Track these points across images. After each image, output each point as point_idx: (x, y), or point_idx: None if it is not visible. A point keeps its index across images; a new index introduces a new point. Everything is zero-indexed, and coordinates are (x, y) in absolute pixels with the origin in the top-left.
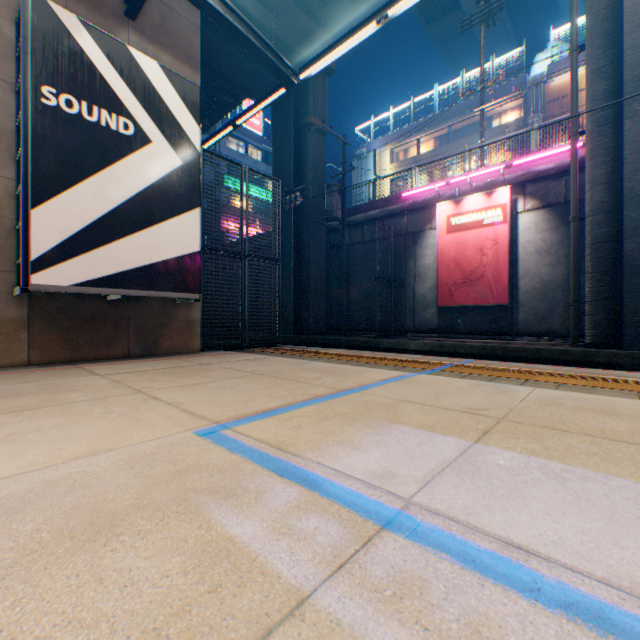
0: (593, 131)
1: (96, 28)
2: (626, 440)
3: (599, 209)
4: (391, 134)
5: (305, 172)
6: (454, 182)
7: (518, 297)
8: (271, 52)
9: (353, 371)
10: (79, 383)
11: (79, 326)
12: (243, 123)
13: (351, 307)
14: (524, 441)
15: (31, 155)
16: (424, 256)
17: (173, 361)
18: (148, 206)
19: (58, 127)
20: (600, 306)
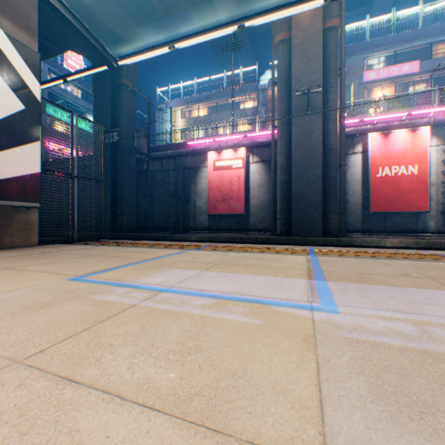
0: (280, 127)
1: None
2: (257, 266)
3: (283, 167)
4: (182, 99)
5: (120, 117)
6: (218, 140)
7: (250, 209)
8: (98, 42)
9: (154, 251)
10: None
11: None
12: (73, 80)
13: (154, 213)
14: (222, 269)
15: None
16: (201, 183)
17: (19, 252)
18: None
19: None
20: (283, 215)
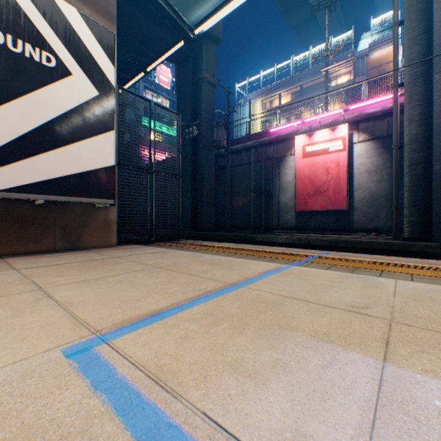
0: (410, 82)
1: None
2: None
3: (415, 139)
4: (261, 90)
5: (200, 113)
6: (307, 121)
7: (353, 204)
8: (172, 10)
9: (237, 263)
10: None
11: (9, 226)
12: (152, 70)
13: (233, 211)
14: (437, 358)
15: None
16: (286, 174)
17: (89, 254)
18: (68, 127)
19: None
20: (415, 210)
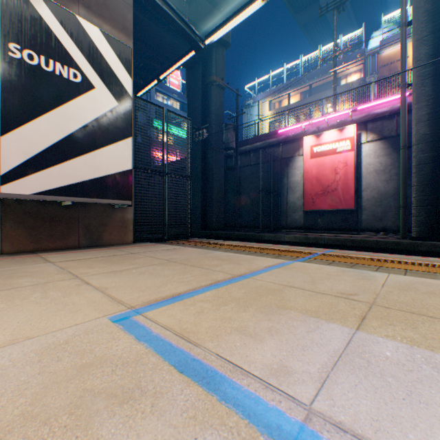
0: (418, 83)
1: (52, 1)
2: None
3: (422, 139)
4: (270, 90)
5: (209, 115)
6: (315, 122)
7: (362, 204)
8: (184, 23)
9: (245, 259)
10: (32, 269)
11: (40, 225)
12: (164, 78)
13: (242, 211)
14: (400, 328)
15: (0, 95)
16: (294, 175)
17: (110, 251)
18: (92, 135)
19: (22, 74)
20: (423, 210)
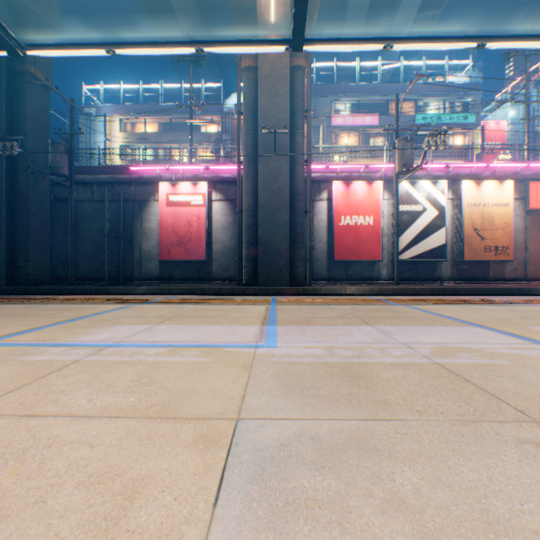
0: (247, 164)
1: None
2: (215, 317)
3: (250, 209)
4: (122, 106)
5: (24, 119)
6: (173, 169)
7: (213, 255)
8: None
9: (88, 307)
10: None
11: None
12: None
13: (81, 258)
14: (177, 322)
15: None
16: (150, 220)
17: None
18: None
19: None
20: (250, 263)
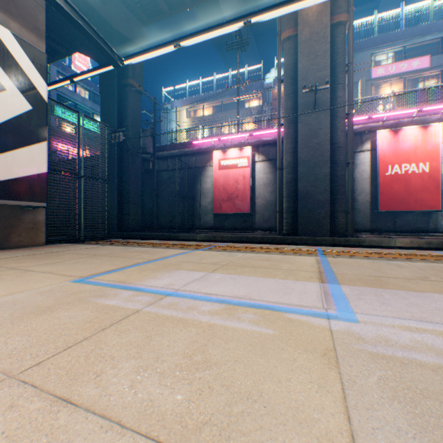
0: (287, 125)
1: None
2: (265, 267)
3: (289, 165)
4: (187, 99)
5: (126, 117)
6: (223, 139)
7: (256, 209)
8: (104, 42)
9: (160, 251)
10: None
11: None
12: (79, 80)
13: (160, 213)
14: (229, 271)
15: None
16: (206, 182)
17: (26, 251)
18: (3, 137)
19: None
20: (289, 214)
